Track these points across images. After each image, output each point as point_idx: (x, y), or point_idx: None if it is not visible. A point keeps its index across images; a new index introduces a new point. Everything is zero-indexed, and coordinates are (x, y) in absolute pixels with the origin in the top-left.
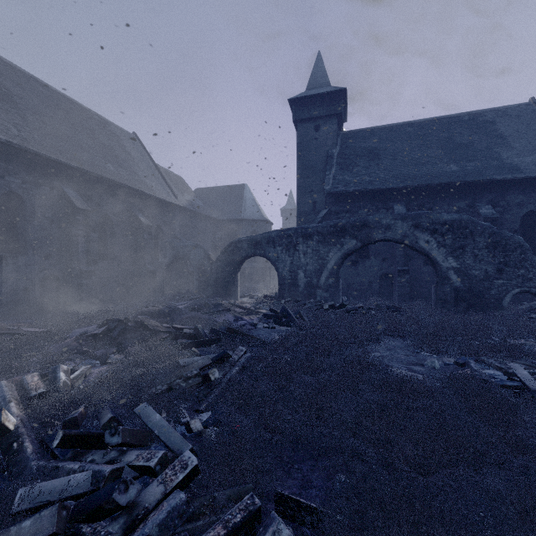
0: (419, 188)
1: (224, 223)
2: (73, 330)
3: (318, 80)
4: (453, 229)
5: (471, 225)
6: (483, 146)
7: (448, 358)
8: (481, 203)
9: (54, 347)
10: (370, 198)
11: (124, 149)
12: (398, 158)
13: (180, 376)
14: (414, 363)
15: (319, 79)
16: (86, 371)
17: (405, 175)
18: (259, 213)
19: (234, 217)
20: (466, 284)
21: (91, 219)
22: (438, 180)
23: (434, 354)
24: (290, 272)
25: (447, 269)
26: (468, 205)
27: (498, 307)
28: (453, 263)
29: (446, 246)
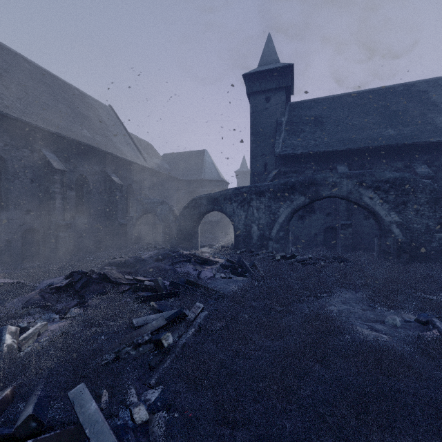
0: (360, 151)
1: (187, 183)
2: (41, 281)
3: (269, 58)
4: (395, 187)
5: (412, 183)
6: (418, 112)
7: (407, 315)
8: (417, 163)
9: (18, 300)
10: (315, 159)
11: (100, 118)
12: (340, 124)
13: (130, 342)
14: (374, 320)
15: (269, 57)
16: (40, 329)
17: (347, 139)
18: (217, 175)
19: (196, 178)
20: (407, 237)
21: (69, 179)
22: (377, 143)
23: (391, 309)
24: (244, 225)
25: (390, 223)
26: (405, 165)
27: (439, 259)
28: (395, 217)
29: (389, 202)
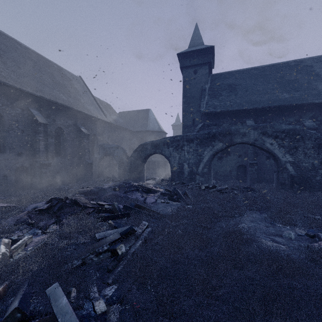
0: (263, 109)
1: (137, 133)
2: (28, 205)
3: (196, 41)
4: (289, 135)
5: (302, 132)
6: (305, 81)
7: (299, 230)
8: (305, 118)
9: (11, 219)
10: (230, 115)
11: (73, 86)
12: (248, 90)
13: (93, 251)
14: (274, 234)
15: (196, 41)
16: (27, 241)
17: (253, 101)
18: (158, 127)
19: (143, 129)
20: (298, 172)
21: (50, 130)
22: (276, 103)
23: (287, 226)
24: (178, 164)
25: (285, 162)
26: (296, 120)
27: (321, 188)
28: (289, 158)
29: (285, 147)
